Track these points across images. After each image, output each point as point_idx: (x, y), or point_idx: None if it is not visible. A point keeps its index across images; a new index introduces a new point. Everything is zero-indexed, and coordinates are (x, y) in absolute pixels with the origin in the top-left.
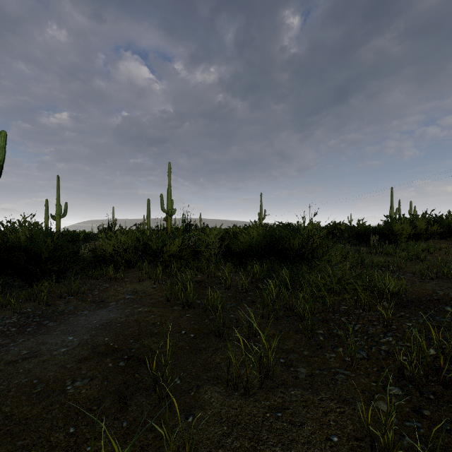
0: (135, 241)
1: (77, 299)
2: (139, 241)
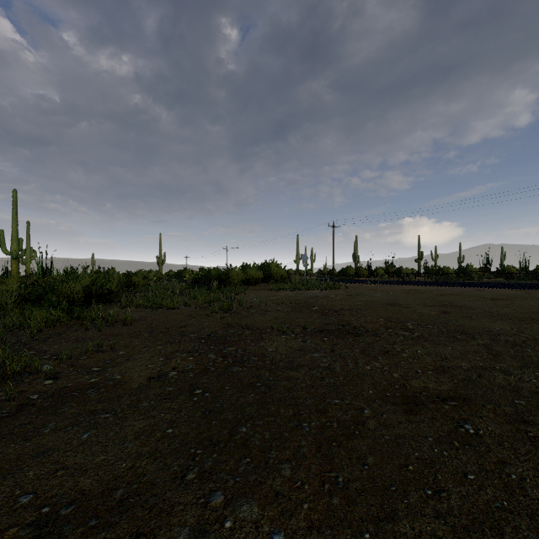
0: None
1: None
2: None
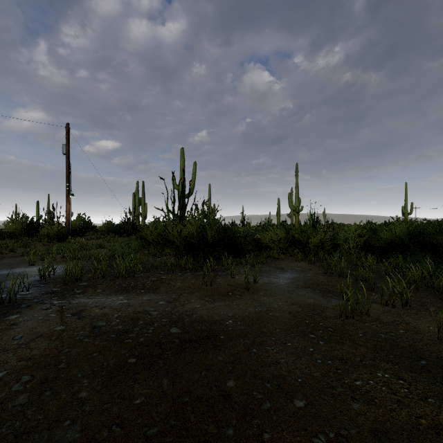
0: (286, 234)
1: (265, 266)
2: (288, 234)
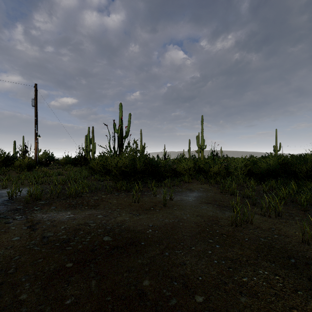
0: (194, 165)
1: (179, 188)
2: (195, 164)
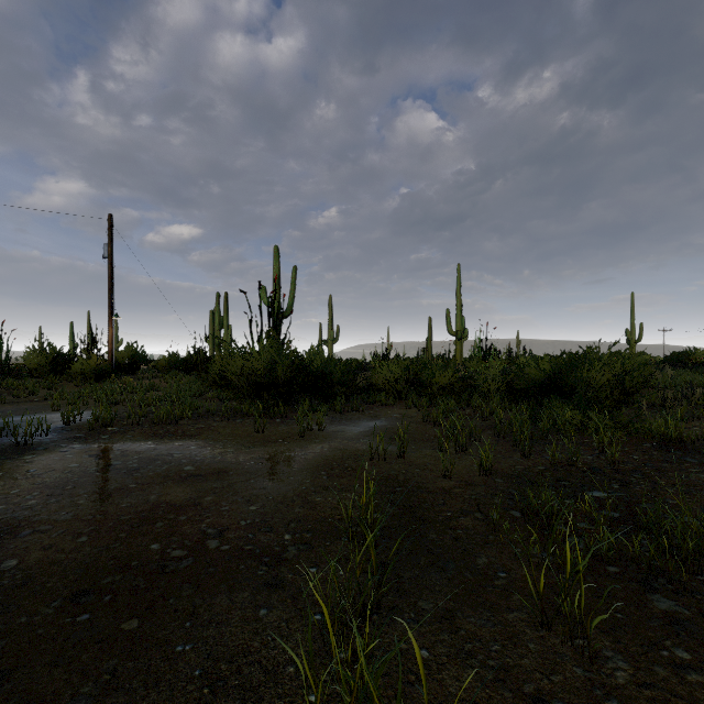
0: (406, 372)
1: (358, 414)
2: (409, 371)
